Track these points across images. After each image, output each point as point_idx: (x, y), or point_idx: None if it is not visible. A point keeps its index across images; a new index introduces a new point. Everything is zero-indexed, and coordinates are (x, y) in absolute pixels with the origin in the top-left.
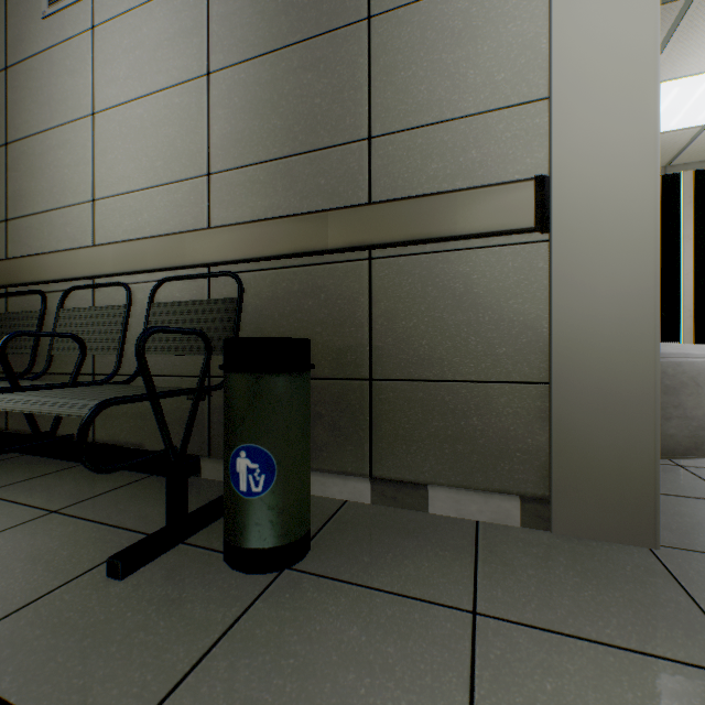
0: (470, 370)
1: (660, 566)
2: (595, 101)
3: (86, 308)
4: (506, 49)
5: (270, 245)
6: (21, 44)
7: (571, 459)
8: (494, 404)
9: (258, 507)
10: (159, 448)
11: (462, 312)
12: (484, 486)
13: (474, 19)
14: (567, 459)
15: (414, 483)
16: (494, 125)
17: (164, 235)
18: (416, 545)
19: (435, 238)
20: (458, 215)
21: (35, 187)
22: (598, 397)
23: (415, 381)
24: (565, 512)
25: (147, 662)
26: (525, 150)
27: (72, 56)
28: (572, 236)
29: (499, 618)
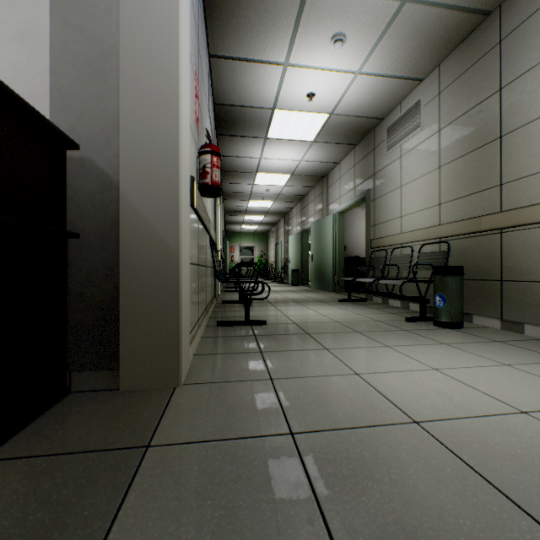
0: None
1: None
2: None
3: (398, 255)
4: None
5: (460, 230)
6: (378, 166)
7: None
8: None
9: (440, 310)
10: None
11: (539, 253)
12: None
13: None
14: None
15: (518, 322)
16: None
17: (423, 228)
18: (501, 335)
19: (524, 224)
20: (534, 214)
21: (382, 214)
22: None
23: (519, 281)
24: None
25: (411, 328)
26: None
27: (393, 167)
28: None
29: (503, 343)
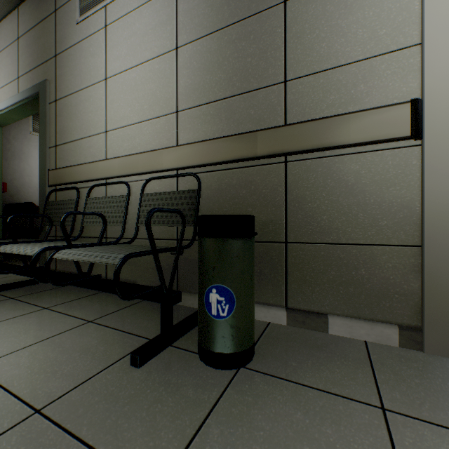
0: (359, 236)
1: None
2: None
3: (103, 197)
4: (386, 12)
5: (217, 155)
6: (64, 40)
7: (439, 301)
8: (377, 260)
9: (224, 326)
10: (145, 284)
11: (353, 196)
12: (369, 317)
13: None
14: (437, 301)
15: (317, 312)
16: (377, 66)
17: (149, 151)
18: (326, 356)
19: (334, 146)
20: (351, 130)
21: (72, 125)
22: None
23: (318, 244)
24: (435, 339)
25: (166, 425)
26: (402, 82)
27: (93, 45)
28: (440, 141)
29: (403, 414)
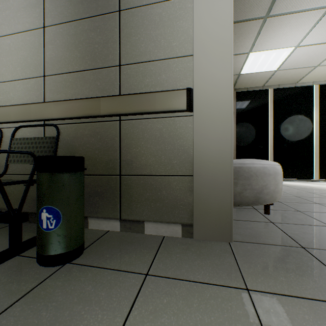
0: (162, 170)
1: (230, 249)
2: (209, 58)
3: None
4: (176, 32)
5: (73, 112)
6: None
7: (200, 207)
8: (171, 185)
9: (52, 235)
10: None
11: (159, 145)
12: (167, 220)
13: (164, 17)
14: (199, 207)
15: (139, 221)
16: (171, 64)
17: (20, 104)
18: (133, 248)
19: (147, 112)
20: (156, 102)
21: None
22: (211, 181)
23: (139, 175)
24: (198, 230)
25: None
26: (184, 76)
27: None
28: (201, 114)
29: (156, 275)
